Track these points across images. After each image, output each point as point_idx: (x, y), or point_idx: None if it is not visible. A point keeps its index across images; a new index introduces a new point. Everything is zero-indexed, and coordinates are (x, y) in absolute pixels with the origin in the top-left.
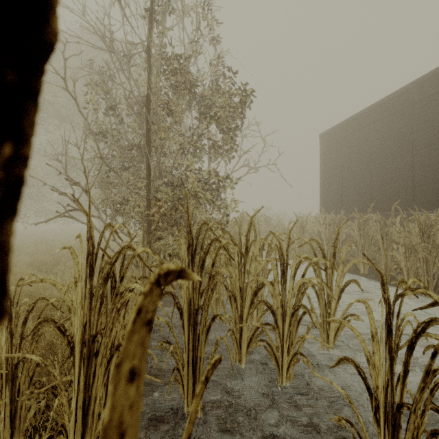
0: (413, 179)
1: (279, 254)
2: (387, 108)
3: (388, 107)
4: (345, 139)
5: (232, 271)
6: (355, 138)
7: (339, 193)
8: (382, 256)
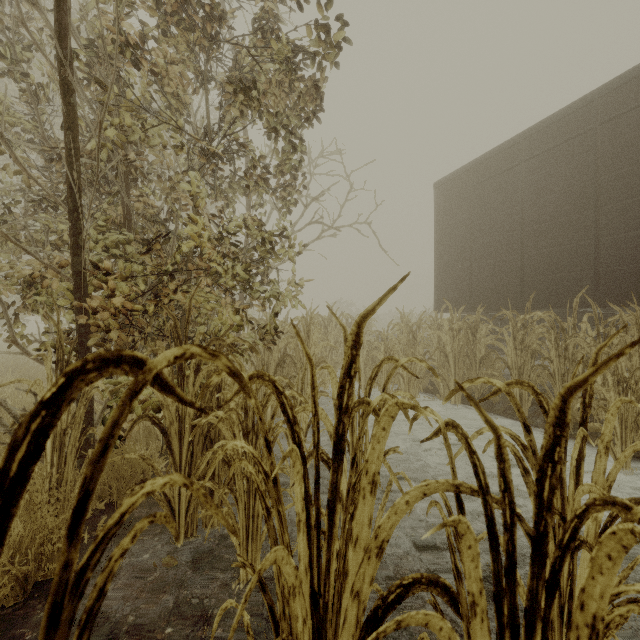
0: (598, 253)
1: (478, 474)
2: (549, 135)
3: (552, 134)
4: (477, 190)
5: (283, 556)
6: (494, 187)
7: (467, 277)
8: (557, 387)
